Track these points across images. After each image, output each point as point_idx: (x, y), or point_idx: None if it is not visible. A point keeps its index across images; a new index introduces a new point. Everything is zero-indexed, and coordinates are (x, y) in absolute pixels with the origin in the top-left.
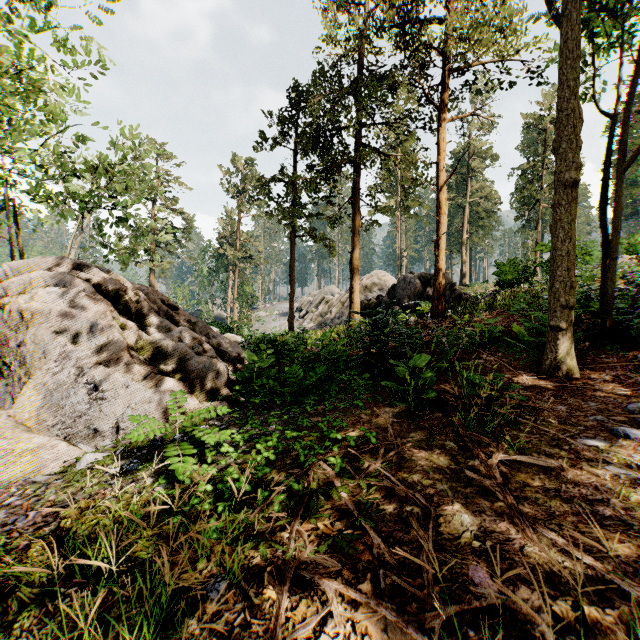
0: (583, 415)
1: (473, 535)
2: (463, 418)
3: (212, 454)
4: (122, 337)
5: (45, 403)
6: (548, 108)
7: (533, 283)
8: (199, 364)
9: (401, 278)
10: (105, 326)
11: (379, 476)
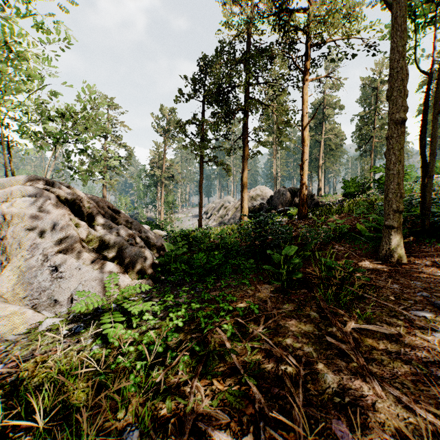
0: (412, 292)
1: (334, 392)
2: (323, 293)
3: (136, 321)
4: (76, 233)
5: (19, 281)
6: (379, 73)
7: (369, 194)
8: (132, 252)
9: (276, 191)
10: (64, 225)
11: (260, 340)
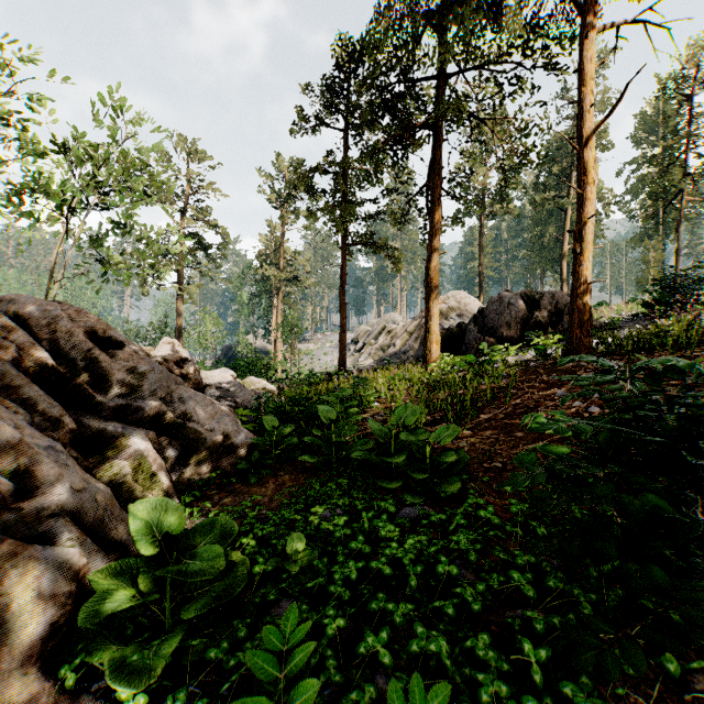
0: None
1: None
2: None
3: None
4: None
5: None
6: (696, 63)
7: None
8: None
9: (494, 298)
10: None
11: None
